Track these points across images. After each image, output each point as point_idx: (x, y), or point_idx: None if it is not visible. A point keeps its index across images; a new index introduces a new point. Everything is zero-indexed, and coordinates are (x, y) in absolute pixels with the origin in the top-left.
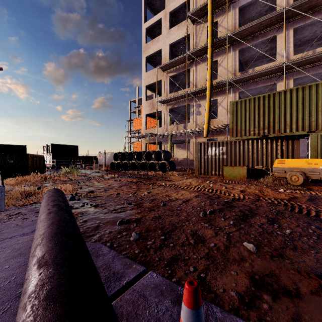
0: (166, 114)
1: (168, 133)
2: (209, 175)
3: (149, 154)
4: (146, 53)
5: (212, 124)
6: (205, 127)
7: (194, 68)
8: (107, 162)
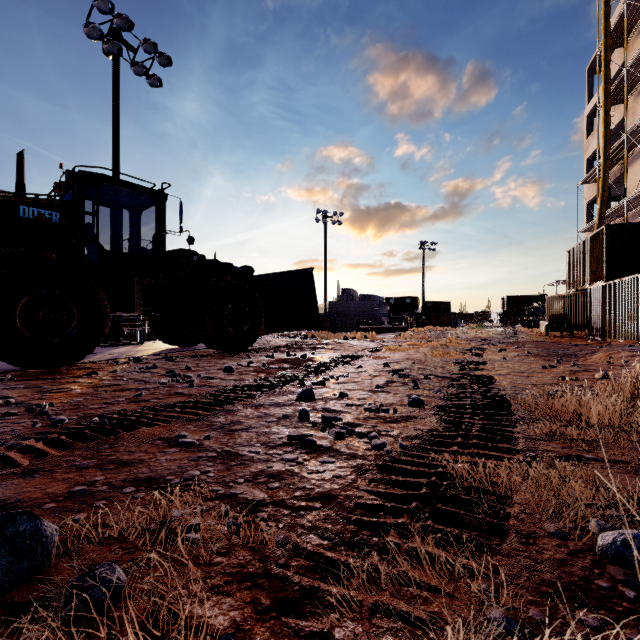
0: None
1: None
2: None
3: None
4: (586, 153)
5: None
6: None
7: (628, 170)
8: None
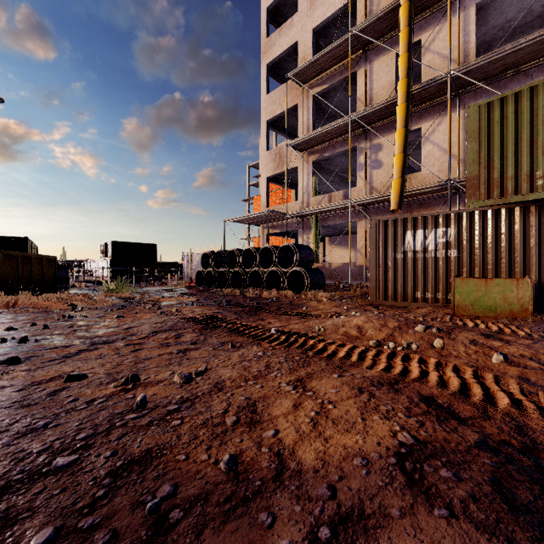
0: (306, 174)
1: (309, 209)
2: (406, 301)
3: (268, 254)
4: (268, 55)
5: (409, 186)
6: (393, 186)
7: (367, 68)
8: (195, 272)
